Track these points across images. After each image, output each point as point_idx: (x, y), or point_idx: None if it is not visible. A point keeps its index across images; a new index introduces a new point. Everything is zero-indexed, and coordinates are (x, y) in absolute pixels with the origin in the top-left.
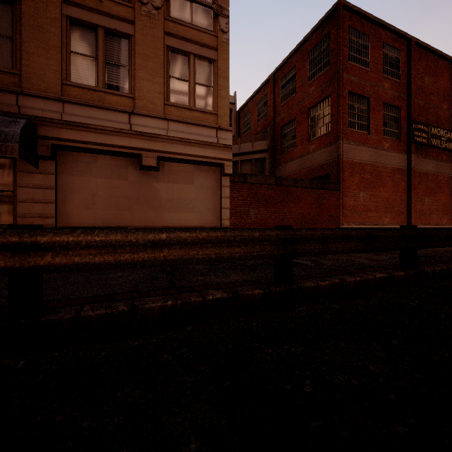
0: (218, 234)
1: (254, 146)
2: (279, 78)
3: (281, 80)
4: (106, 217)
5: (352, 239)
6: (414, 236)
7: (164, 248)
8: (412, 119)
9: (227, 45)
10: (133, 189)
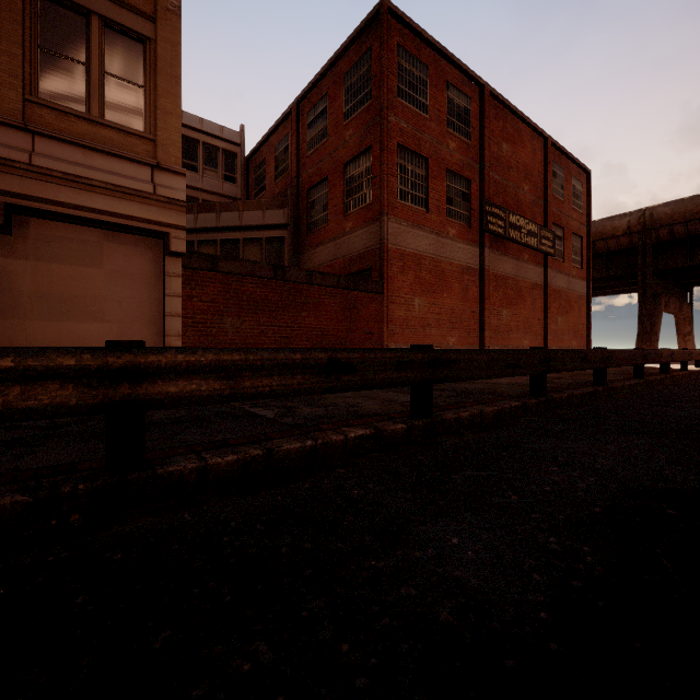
0: None
1: (266, 217)
2: (305, 110)
3: (308, 114)
4: None
5: (299, 370)
6: (425, 363)
7: None
8: (485, 198)
9: (177, 18)
10: None
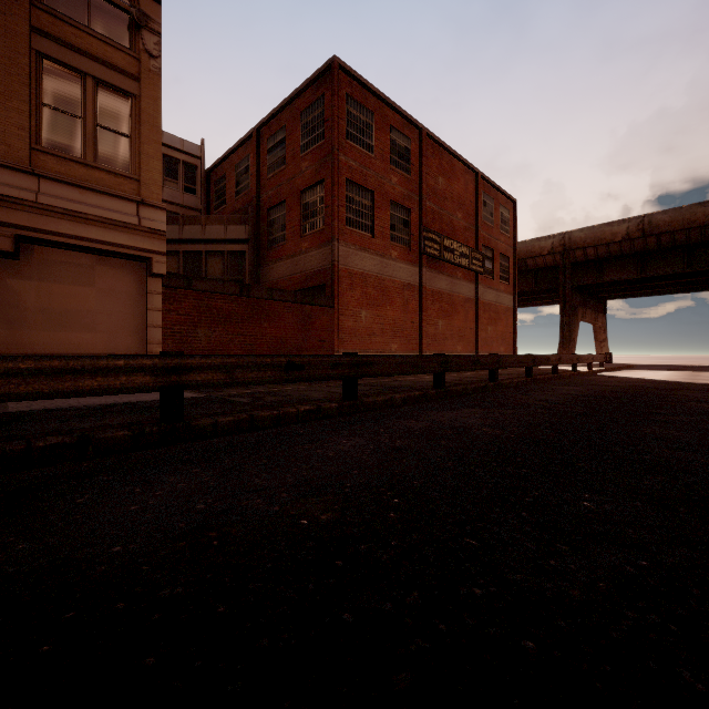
0: (55, 362)
1: (228, 232)
2: (265, 136)
3: (268, 140)
4: None
5: (269, 368)
6: (352, 365)
7: None
8: (423, 225)
9: (158, 77)
10: None
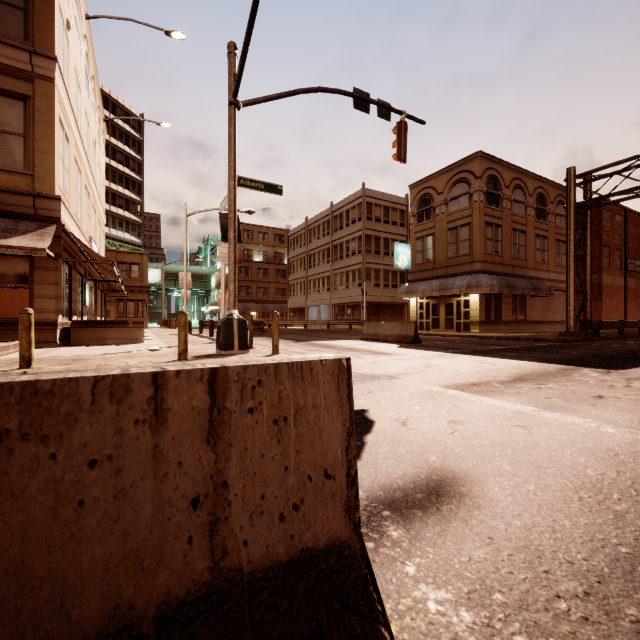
0: None
1: None
2: None
3: None
4: (540, 316)
5: None
6: None
7: None
8: (627, 256)
9: None
10: (545, 304)
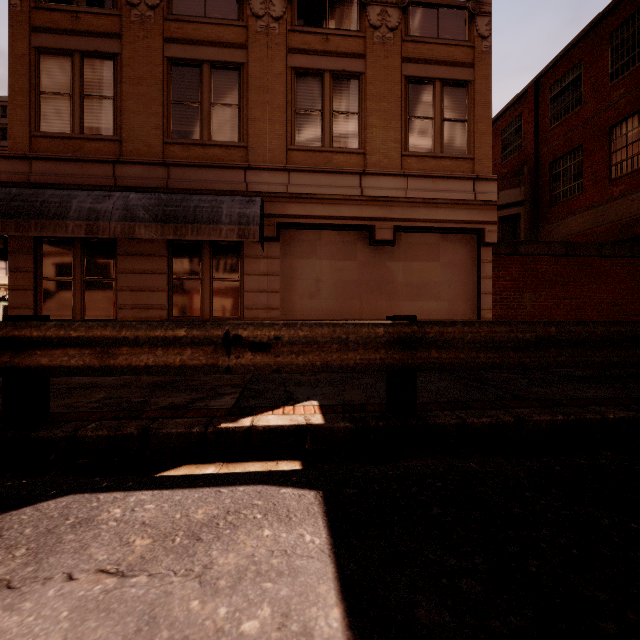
0: (620, 328)
1: (500, 198)
2: (545, 86)
3: (550, 88)
4: (332, 309)
5: None
6: None
7: (549, 346)
8: None
9: (488, 56)
10: (362, 272)
